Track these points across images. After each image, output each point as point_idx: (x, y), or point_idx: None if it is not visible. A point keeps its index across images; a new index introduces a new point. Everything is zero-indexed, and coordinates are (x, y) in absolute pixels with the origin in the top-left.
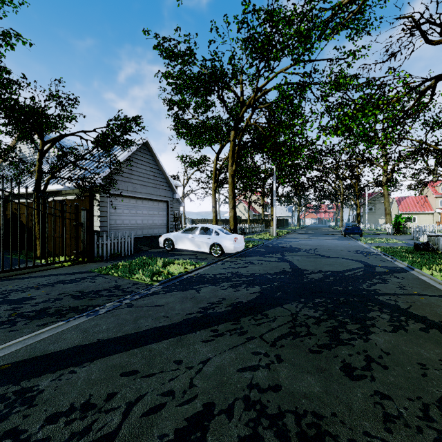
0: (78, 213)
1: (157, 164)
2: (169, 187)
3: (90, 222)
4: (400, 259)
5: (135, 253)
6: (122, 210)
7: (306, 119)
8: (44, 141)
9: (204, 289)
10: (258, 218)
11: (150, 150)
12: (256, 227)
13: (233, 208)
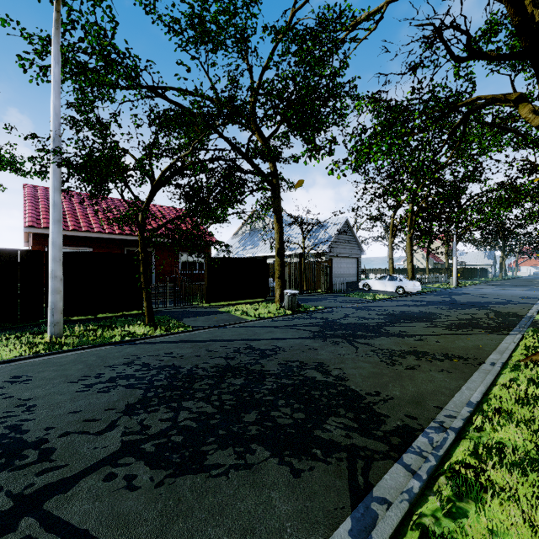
0: (327, 269)
1: (352, 232)
2: (358, 247)
3: (331, 273)
4: None
5: (347, 291)
6: (334, 265)
7: (463, 211)
8: (303, 231)
9: (400, 302)
10: (441, 267)
11: (348, 224)
12: (435, 277)
13: (411, 262)
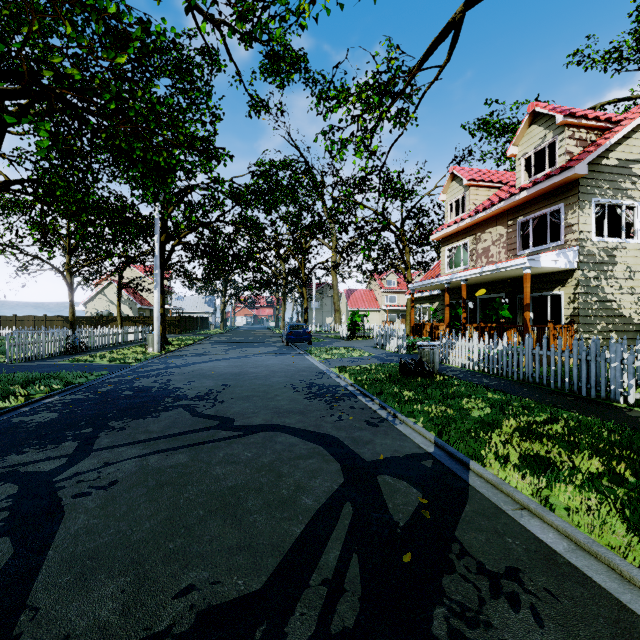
0: None
1: None
2: None
3: None
4: (400, 409)
5: None
6: None
7: None
8: None
9: None
10: (151, 315)
11: None
12: (127, 333)
13: None
